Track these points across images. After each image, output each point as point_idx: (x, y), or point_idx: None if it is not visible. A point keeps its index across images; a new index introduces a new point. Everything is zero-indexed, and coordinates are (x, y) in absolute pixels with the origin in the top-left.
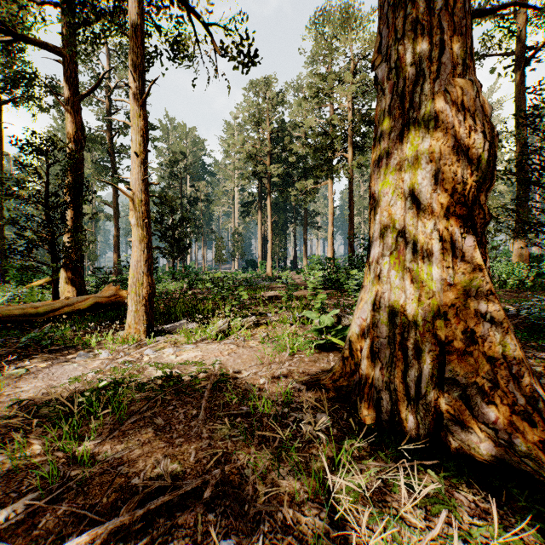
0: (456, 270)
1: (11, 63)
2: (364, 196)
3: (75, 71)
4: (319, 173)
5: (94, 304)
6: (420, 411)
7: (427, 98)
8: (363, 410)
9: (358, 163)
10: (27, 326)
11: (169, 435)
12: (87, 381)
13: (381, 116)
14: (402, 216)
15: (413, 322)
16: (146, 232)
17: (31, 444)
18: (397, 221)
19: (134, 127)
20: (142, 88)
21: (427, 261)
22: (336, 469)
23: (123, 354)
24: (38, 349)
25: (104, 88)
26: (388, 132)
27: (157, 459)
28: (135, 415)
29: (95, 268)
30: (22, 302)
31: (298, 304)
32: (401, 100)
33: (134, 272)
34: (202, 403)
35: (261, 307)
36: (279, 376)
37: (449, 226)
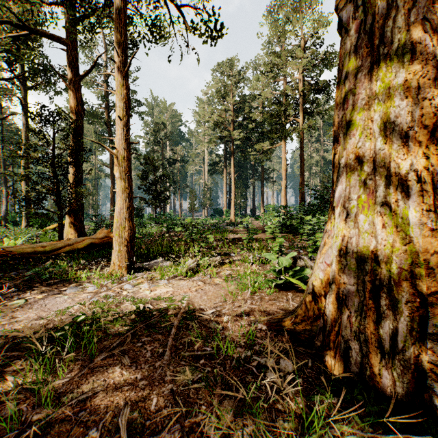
0: (437, 213)
1: (28, 53)
2: (312, 155)
3: (76, 57)
4: (275, 135)
5: (89, 244)
6: (396, 367)
7: (401, 30)
8: (328, 357)
9: (308, 125)
10: (37, 261)
11: (133, 376)
12: (70, 314)
13: (345, 58)
14: (371, 158)
15: (386, 269)
16: (127, 184)
17: (6, 379)
18: (365, 163)
19: (118, 95)
20: (125, 62)
21: (402, 204)
22: (306, 433)
23: (106, 289)
24: (38, 282)
25: (103, 75)
26: (355, 72)
27: (119, 405)
28: (105, 352)
29: (94, 215)
30: (39, 242)
31: (257, 245)
32: (369, 37)
33: (117, 217)
34: (168, 340)
35: (226, 248)
36: (242, 315)
37: (428, 166)
